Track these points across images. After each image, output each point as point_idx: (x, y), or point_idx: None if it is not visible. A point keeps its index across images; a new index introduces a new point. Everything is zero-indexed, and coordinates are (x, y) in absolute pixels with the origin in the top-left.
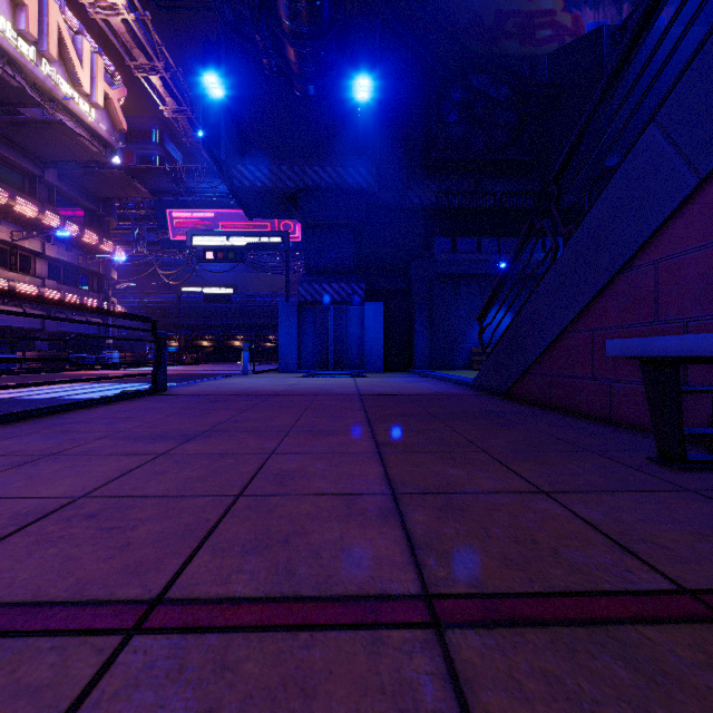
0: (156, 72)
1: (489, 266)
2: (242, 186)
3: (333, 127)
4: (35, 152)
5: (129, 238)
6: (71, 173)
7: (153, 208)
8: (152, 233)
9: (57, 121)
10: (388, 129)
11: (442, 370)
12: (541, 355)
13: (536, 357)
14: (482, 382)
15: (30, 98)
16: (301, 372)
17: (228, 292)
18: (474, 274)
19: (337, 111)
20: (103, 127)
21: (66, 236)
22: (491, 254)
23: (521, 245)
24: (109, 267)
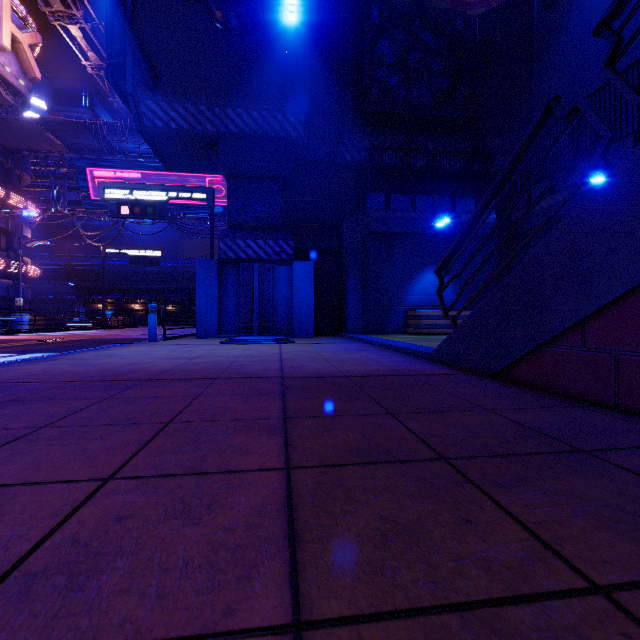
0: (75, 23)
1: (424, 226)
2: (154, 127)
3: (258, 66)
4: None
5: (48, 197)
6: None
7: (74, 166)
8: (73, 192)
9: None
10: (318, 75)
11: (376, 334)
12: (589, 317)
13: (577, 319)
14: (451, 354)
15: None
16: (222, 337)
17: (156, 254)
18: (408, 233)
19: (262, 49)
20: (9, 71)
21: None
22: (426, 213)
23: (520, 156)
24: (20, 225)
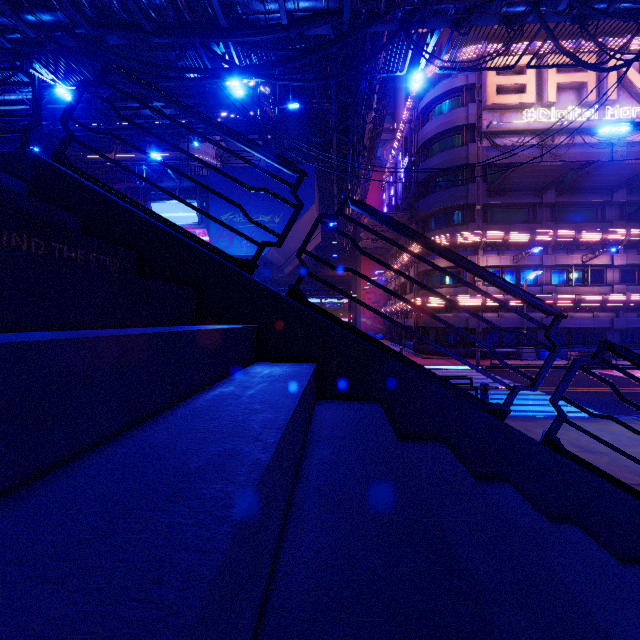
0: None
1: None
2: None
3: None
4: (600, 186)
5: None
6: (638, 184)
7: None
8: None
9: (599, 164)
10: None
11: None
12: None
13: None
14: None
15: (573, 164)
16: None
17: None
18: None
19: None
20: None
21: (635, 242)
22: None
23: None
24: None
